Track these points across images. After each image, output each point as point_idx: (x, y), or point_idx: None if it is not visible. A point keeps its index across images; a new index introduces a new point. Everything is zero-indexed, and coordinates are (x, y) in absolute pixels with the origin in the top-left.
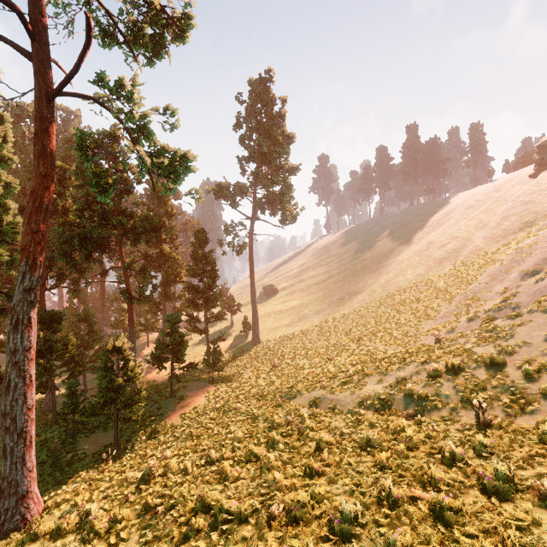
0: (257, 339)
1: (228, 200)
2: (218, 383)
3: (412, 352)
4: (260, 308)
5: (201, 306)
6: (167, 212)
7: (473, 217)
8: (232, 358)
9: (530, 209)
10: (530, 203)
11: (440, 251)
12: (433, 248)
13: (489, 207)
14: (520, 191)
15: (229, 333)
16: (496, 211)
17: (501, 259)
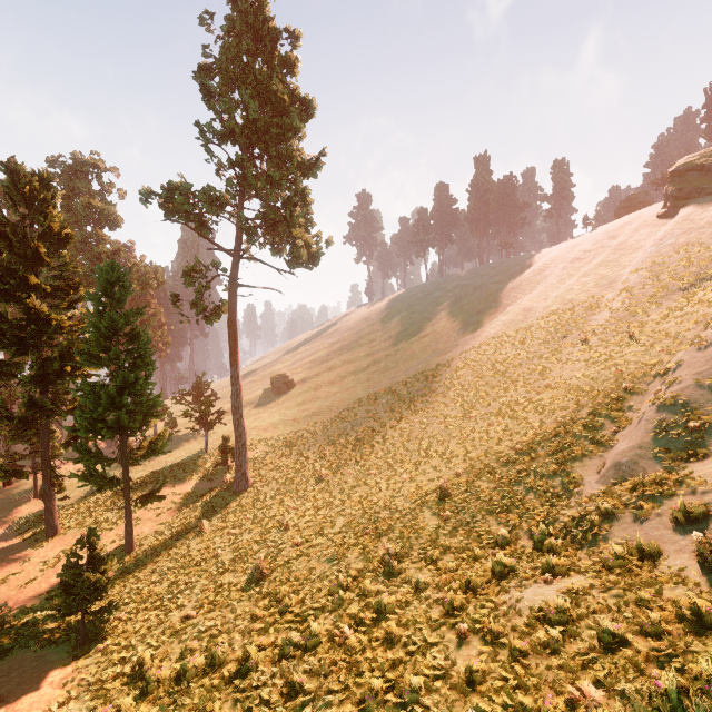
0: (244, 482)
1: (188, 218)
2: (90, 656)
3: (662, 621)
4: (263, 413)
5: (106, 429)
6: (50, 231)
7: (587, 272)
8: (186, 529)
9: (695, 254)
10: (690, 246)
11: (550, 322)
12: (535, 317)
13: (608, 258)
14: (662, 231)
15: (198, 466)
16: (623, 263)
17: None
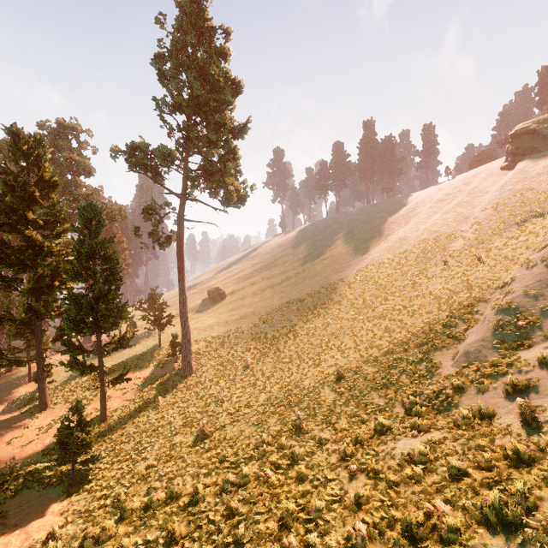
0: (189, 368)
1: (147, 169)
2: (80, 494)
3: (493, 459)
4: (202, 317)
5: (86, 328)
6: (42, 179)
7: (447, 210)
8: (146, 404)
9: (528, 197)
10: (524, 191)
11: (419, 248)
12: (409, 244)
13: (464, 199)
14: (503, 179)
15: (153, 357)
16: (474, 203)
17: (541, 254)
